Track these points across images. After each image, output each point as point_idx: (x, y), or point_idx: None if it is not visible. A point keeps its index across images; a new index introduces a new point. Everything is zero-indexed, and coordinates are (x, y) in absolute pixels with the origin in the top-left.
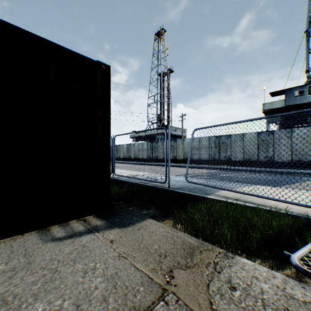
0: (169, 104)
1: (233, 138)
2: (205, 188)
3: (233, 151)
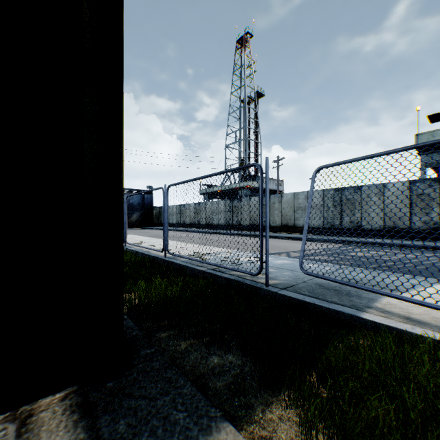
0: (257, 144)
1: (365, 191)
2: (342, 287)
3: (366, 213)
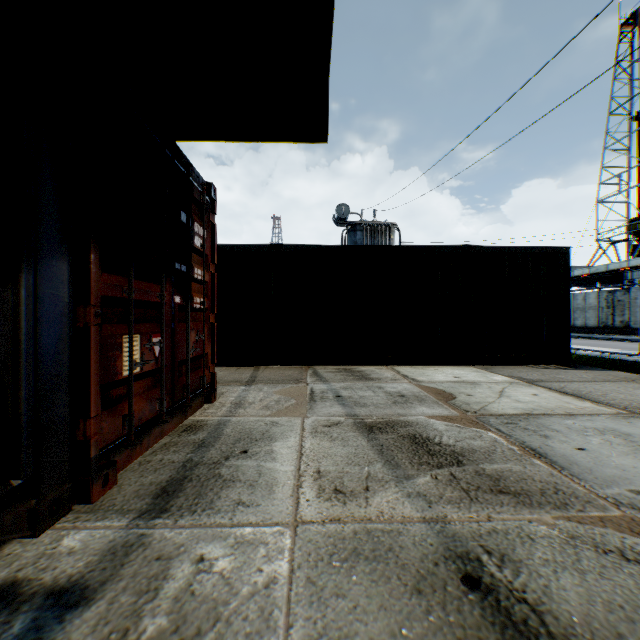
0: None
1: None
2: None
3: None
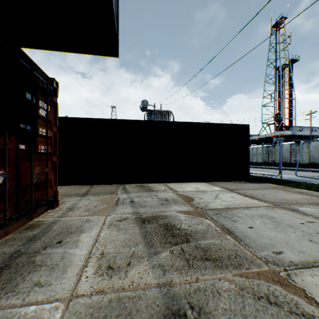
0: (291, 100)
1: None
2: (310, 180)
3: None
